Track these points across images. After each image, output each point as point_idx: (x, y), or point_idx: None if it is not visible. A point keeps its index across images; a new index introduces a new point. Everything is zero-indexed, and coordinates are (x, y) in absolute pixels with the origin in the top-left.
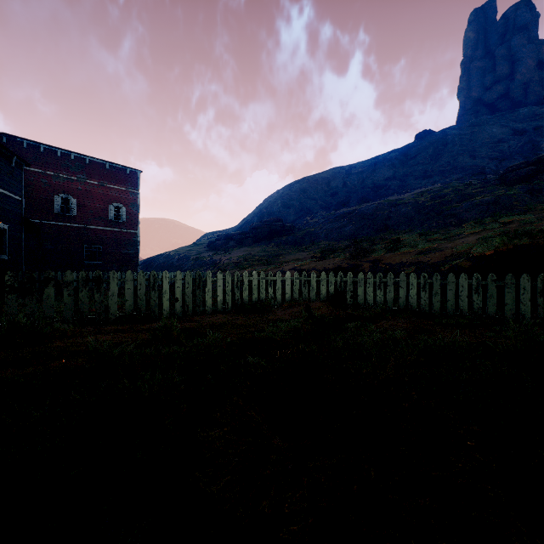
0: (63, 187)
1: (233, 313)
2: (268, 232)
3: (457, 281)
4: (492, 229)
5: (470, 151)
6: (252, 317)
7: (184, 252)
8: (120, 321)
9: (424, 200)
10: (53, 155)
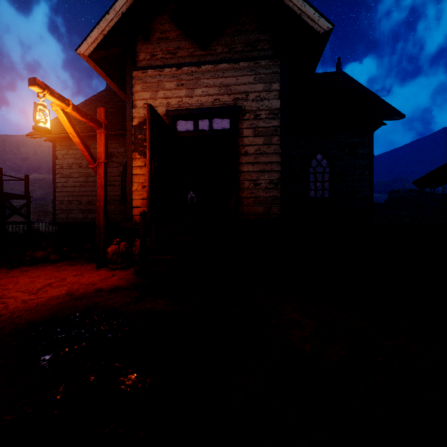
0: None
1: None
2: None
3: None
4: None
5: None
6: None
7: None
8: None
9: None
10: None
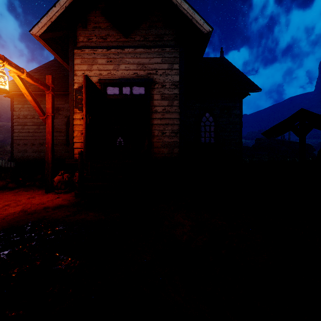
0: None
1: None
2: None
3: None
4: None
5: None
6: None
7: None
8: None
9: None
10: None
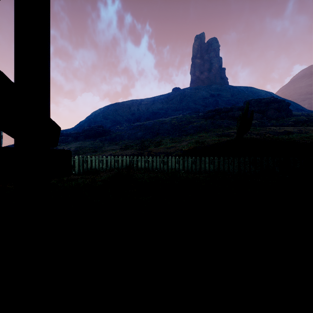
0: None
1: (83, 174)
2: (94, 133)
3: (172, 159)
4: (195, 139)
5: (194, 101)
6: (93, 175)
7: None
8: None
9: (174, 122)
10: None
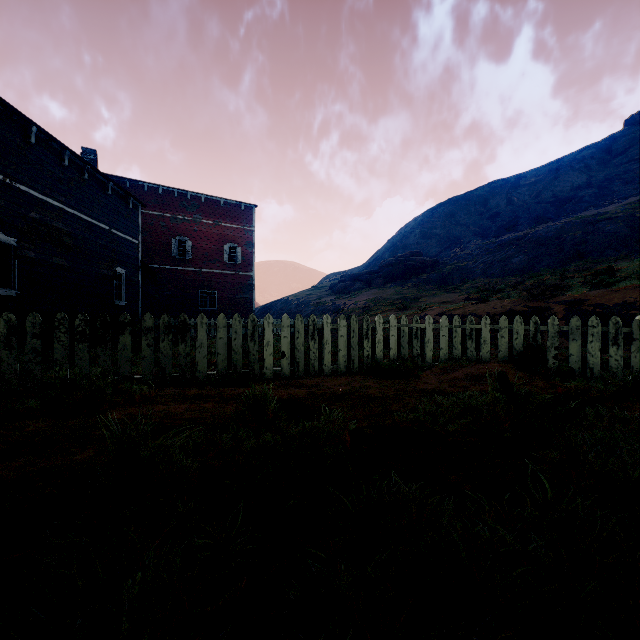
0: (180, 229)
1: (361, 375)
2: (403, 269)
3: None
4: None
5: None
6: (391, 384)
7: (303, 297)
8: (209, 382)
9: None
10: (170, 197)
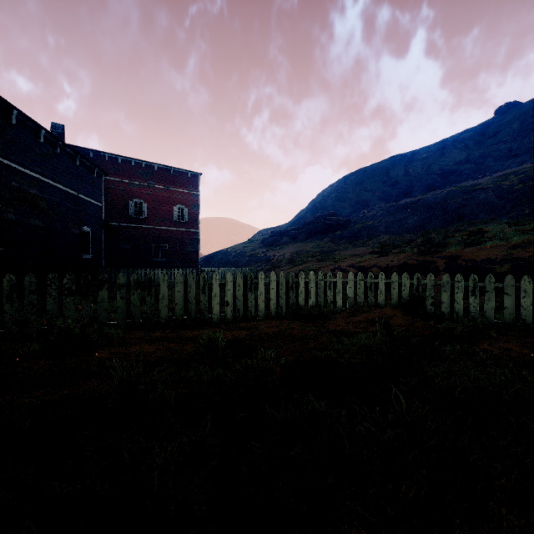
0: (136, 193)
1: (287, 318)
2: (321, 227)
3: None
4: None
5: None
6: (310, 326)
7: (239, 249)
8: (169, 326)
9: (510, 183)
10: (128, 165)
